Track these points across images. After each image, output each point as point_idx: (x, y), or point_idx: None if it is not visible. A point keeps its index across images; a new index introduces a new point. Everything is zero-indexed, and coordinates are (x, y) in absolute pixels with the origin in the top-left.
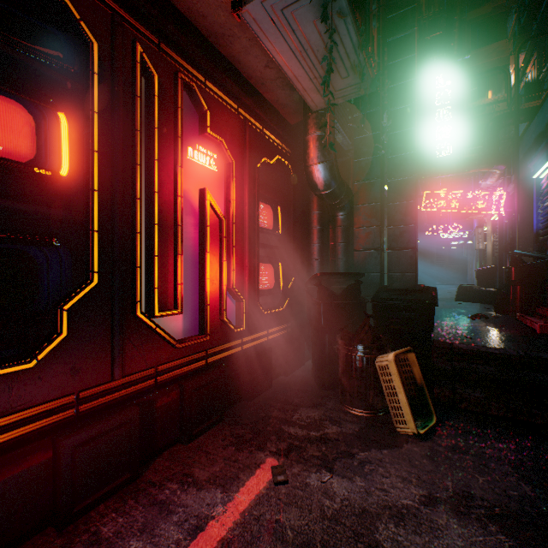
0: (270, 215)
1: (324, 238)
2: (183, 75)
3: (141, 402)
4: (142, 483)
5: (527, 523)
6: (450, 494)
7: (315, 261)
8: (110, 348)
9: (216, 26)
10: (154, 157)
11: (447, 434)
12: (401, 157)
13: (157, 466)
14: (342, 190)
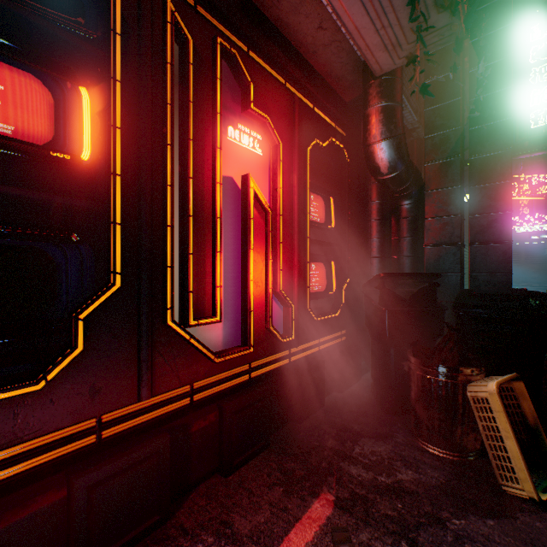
0: (321, 207)
1: (385, 232)
2: (222, 40)
3: (173, 426)
4: (172, 528)
5: None
6: None
7: (374, 259)
8: (137, 363)
9: None
10: (188, 136)
11: None
12: (489, 126)
13: (192, 504)
14: (410, 173)
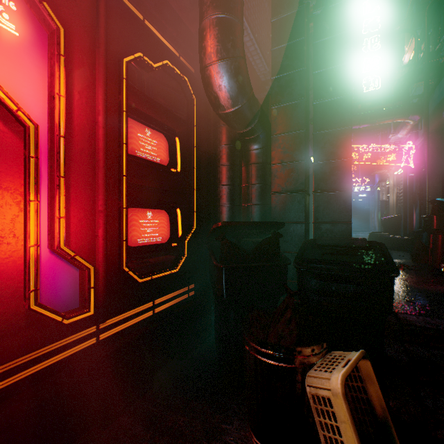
0: (162, 146)
1: (234, 178)
2: None
3: None
4: None
5: None
6: None
7: (223, 207)
8: None
9: None
10: None
11: None
12: (331, 70)
13: None
14: (254, 111)
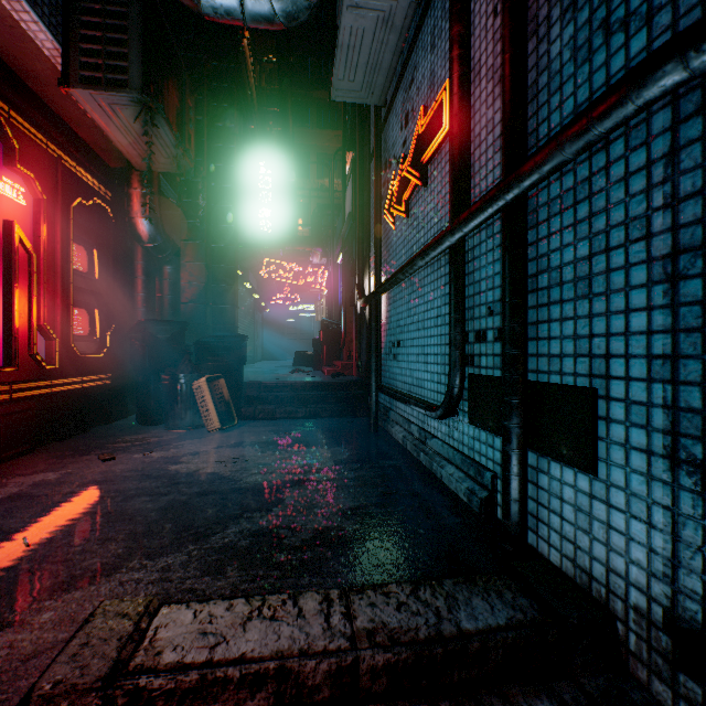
0: (84, 257)
1: (150, 289)
2: None
3: None
4: None
5: (267, 443)
6: (232, 444)
7: (141, 311)
8: None
9: (30, 69)
10: None
11: (244, 428)
12: (224, 227)
13: None
14: (168, 246)
